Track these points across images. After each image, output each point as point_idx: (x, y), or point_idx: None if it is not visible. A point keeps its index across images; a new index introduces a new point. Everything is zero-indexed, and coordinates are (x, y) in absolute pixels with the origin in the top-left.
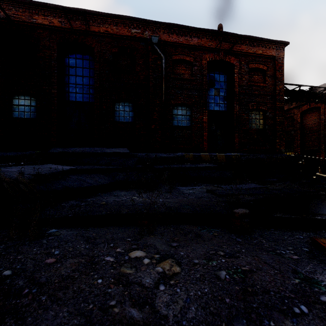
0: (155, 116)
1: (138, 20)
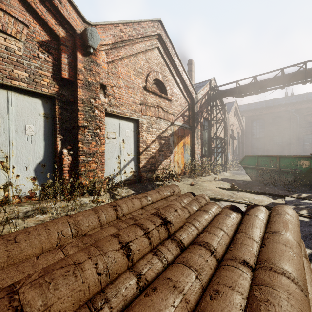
0: (293, 141)
1: (284, 104)
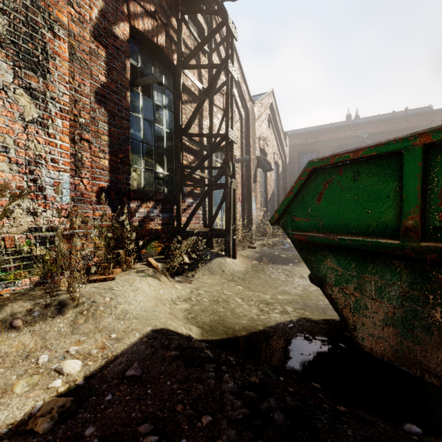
0: None
1: (351, 125)
